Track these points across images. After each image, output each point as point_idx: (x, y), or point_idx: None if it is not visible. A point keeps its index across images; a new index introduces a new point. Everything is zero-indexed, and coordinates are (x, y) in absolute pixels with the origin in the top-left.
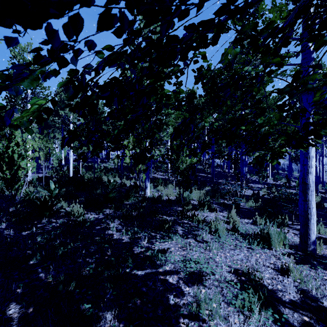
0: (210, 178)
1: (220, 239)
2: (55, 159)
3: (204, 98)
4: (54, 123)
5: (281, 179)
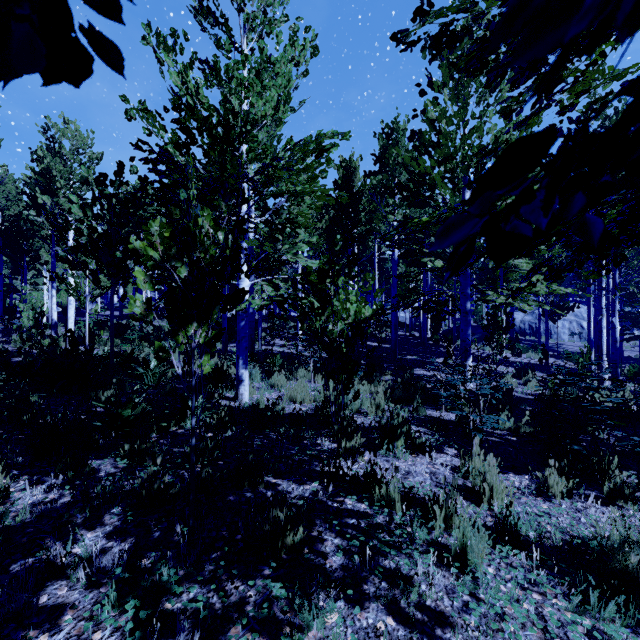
0: (387, 350)
1: (478, 592)
2: (27, 309)
3: (377, 178)
4: (36, 229)
5: (526, 352)
